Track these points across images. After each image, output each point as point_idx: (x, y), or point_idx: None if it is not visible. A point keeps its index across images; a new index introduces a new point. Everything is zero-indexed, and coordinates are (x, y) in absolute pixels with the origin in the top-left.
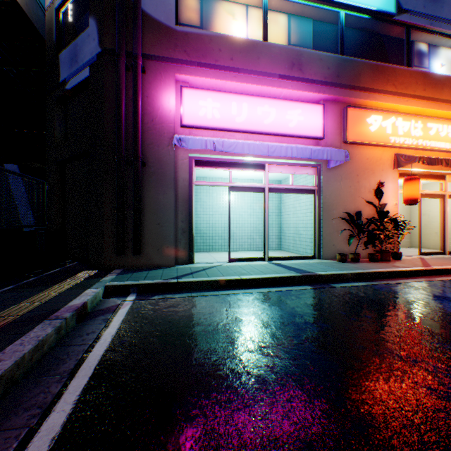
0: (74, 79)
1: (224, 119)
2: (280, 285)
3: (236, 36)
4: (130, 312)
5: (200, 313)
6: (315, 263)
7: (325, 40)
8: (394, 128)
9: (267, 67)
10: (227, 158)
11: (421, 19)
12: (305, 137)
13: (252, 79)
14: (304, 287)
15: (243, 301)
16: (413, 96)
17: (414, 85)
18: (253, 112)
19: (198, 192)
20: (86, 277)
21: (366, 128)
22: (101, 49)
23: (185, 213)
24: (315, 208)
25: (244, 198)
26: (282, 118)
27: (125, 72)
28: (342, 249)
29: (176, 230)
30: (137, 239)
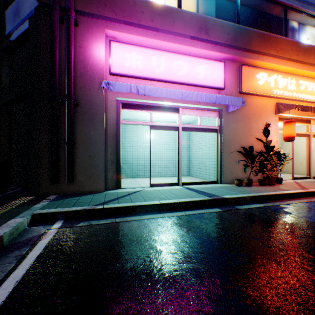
0: (17, 32)
1: (146, 69)
2: (193, 208)
3: (156, 2)
4: (50, 244)
5: (121, 244)
6: (218, 187)
7: (224, 13)
8: (276, 83)
9: (181, 29)
10: (148, 102)
11: (295, 2)
12: (210, 87)
13: (169, 38)
14: (214, 209)
15: (163, 226)
16: (289, 59)
17: (290, 51)
18: (169, 65)
19: (126, 131)
20: (18, 205)
21: (256, 82)
22: (38, 3)
23: (113, 147)
24: (217, 144)
25: (162, 136)
26: (192, 71)
27: (60, 24)
28: (238, 176)
29: (106, 161)
30: (69, 169)
